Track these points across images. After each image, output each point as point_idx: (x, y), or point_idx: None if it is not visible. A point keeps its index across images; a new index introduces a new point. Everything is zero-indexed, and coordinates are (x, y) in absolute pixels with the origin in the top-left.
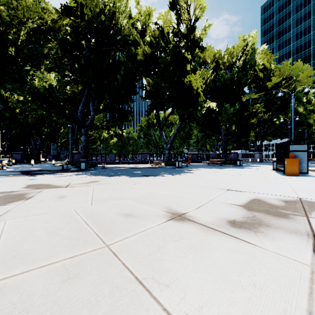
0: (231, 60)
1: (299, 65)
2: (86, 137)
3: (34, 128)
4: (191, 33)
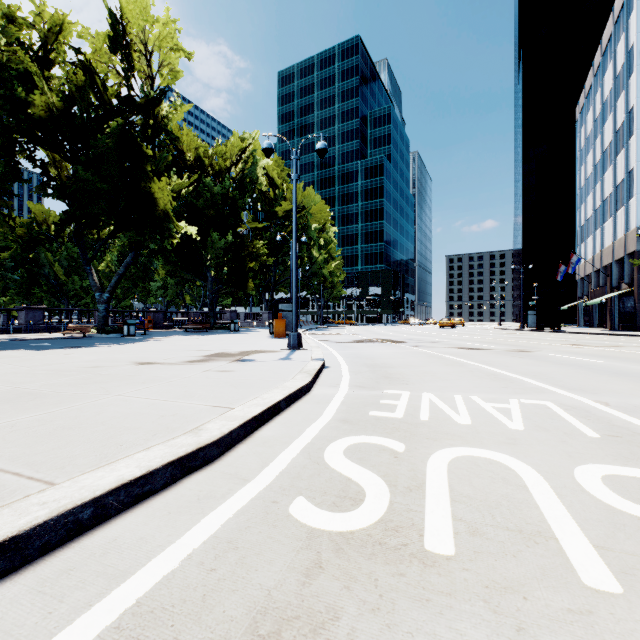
0: (223, 164)
1: (312, 195)
2: None
3: None
4: (155, 106)
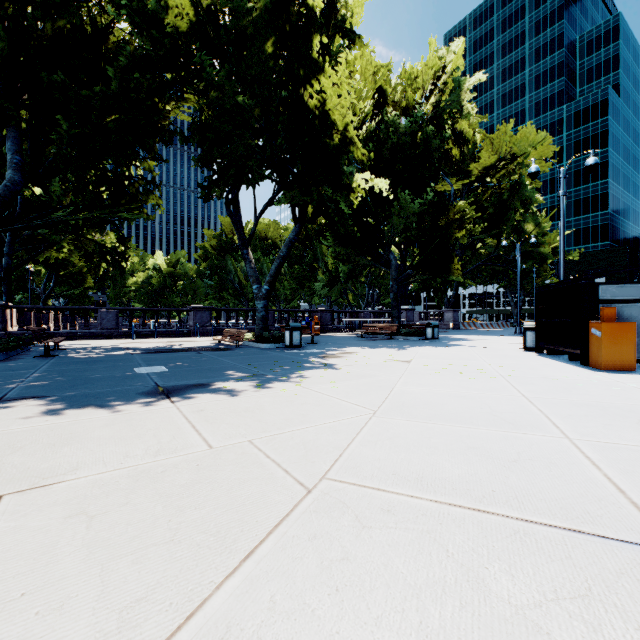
0: (410, 95)
1: (529, 135)
2: None
3: None
4: None
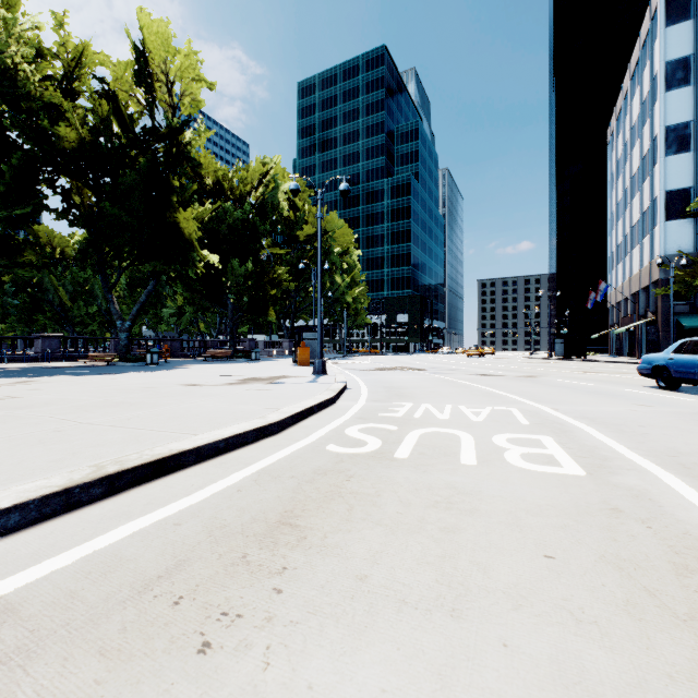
0: (243, 188)
1: (335, 218)
2: None
3: None
4: (177, 134)
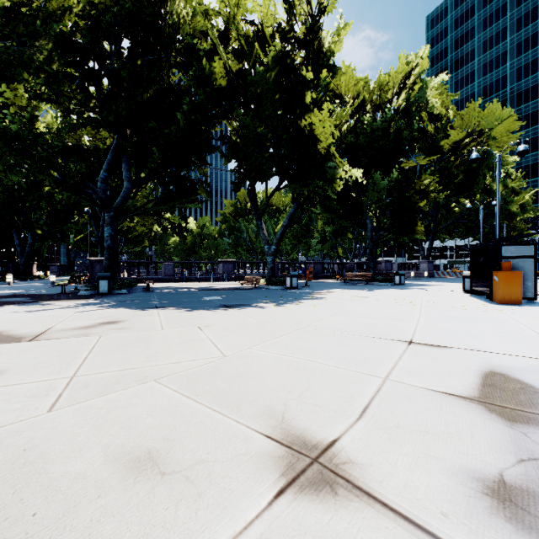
0: (383, 96)
1: (495, 111)
2: (113, 230)
3: (18, 213)
4: (315, 40)
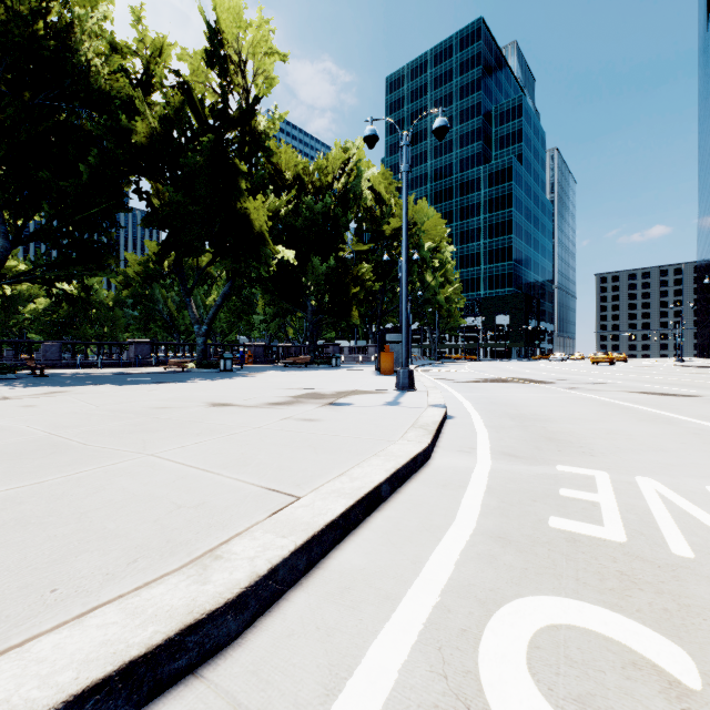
0: (324, 179)
1: (425, 208)
2: None
3: None
4: (251, 120)
